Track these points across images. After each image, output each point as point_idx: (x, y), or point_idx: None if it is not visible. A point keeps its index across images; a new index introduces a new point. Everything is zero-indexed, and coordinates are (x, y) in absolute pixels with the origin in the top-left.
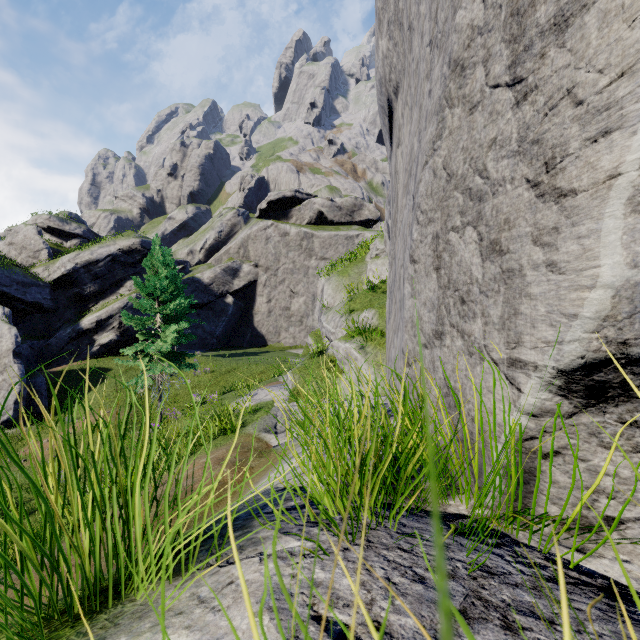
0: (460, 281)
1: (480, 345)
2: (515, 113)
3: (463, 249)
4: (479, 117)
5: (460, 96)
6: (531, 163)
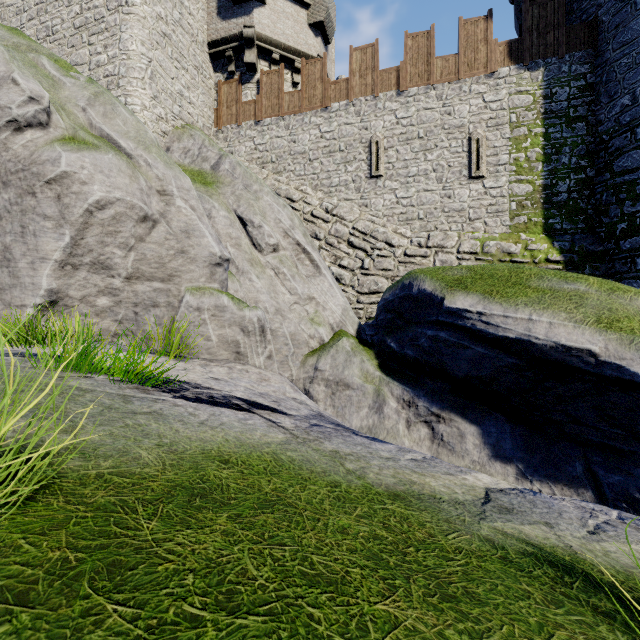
0: (0, 283)
1: (10, 302)
2: (23, 245)
3: (2, 273)
4: (9, 237)
5: (0, 224)
6: (28, 259)
